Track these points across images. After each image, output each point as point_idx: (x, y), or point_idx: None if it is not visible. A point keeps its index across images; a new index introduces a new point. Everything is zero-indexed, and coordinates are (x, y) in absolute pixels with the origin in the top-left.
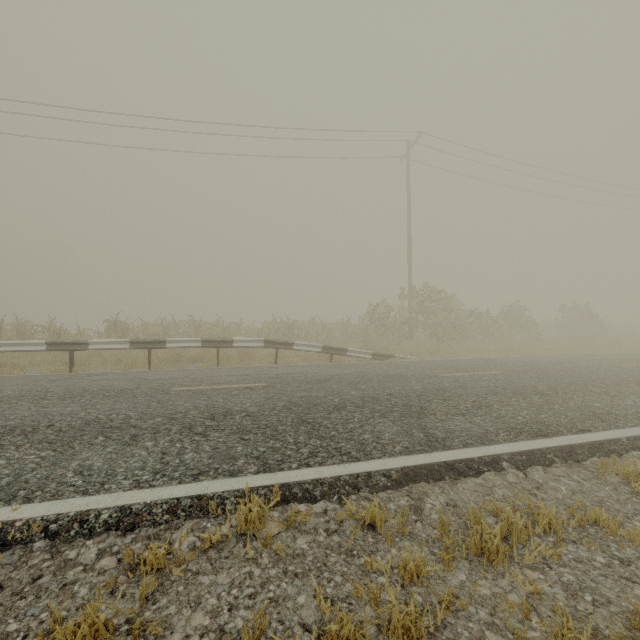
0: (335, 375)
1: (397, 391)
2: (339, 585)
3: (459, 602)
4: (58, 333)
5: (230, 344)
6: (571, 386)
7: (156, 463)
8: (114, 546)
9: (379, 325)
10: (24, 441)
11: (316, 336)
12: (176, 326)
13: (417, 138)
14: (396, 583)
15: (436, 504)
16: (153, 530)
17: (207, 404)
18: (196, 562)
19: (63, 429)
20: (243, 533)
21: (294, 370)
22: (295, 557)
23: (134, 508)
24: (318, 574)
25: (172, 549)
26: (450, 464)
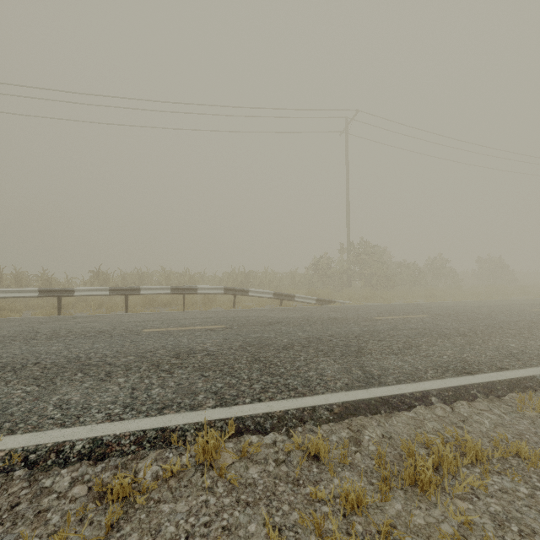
0: (284, 318)
1: (338, 332)
2: (286, 514)
3: (396, 532)
4: (49, 281)
5: (195, 291)
6: (489, 328)
7: (126, 398)
8: (85, 475)
9: (322, 275)
10: (13, 377)
11: (268, 284)
12: (150, 275)
13: (354, 115)
14: (338, 512)
15: (373, 436)
16: (121, 460)
17: (173, 344)
18: (158, 491)
19: (48, 366)
20: (201, 463)
21: (249, 314)
22: (247, 486)
23: (105, 439)
24: (267, 503)
25: (136, 479)
26: (385, 399)
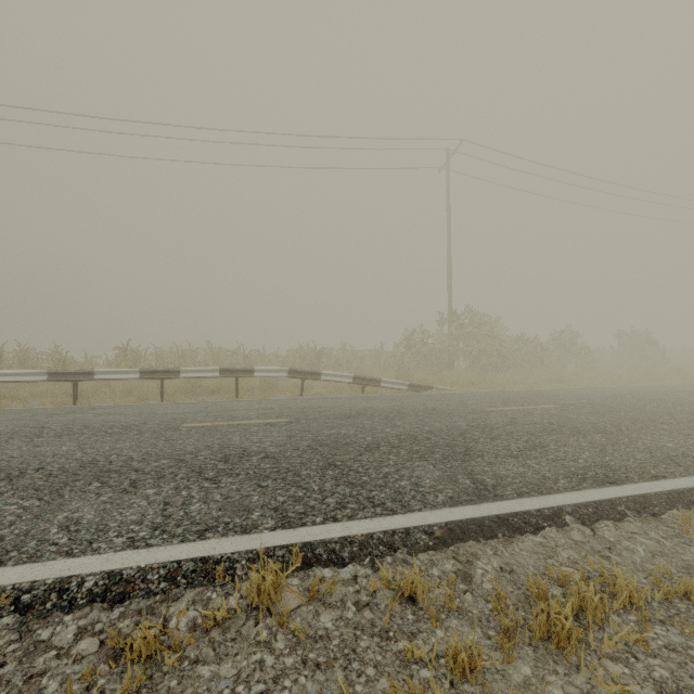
0: (367, 409)
1: (438, 428)
2: (371, 681)
3: None
4: (63, 361)
5: (251, 374)
6: (636, 423)
7: (156, 516)
8: (97, 623)
9: (416, 353)
10: (7, 487)
11: (346, 365)
12: (193, 354)
13: (458, 146)
14: (443, 678)
15: (488, 569)
16: (146, 602)
17: (221, 443)
18: (195, 646)
19: (54, 473)
20: (255, 607)
21: (321, 403)
22: (317, 640)
23: (125, 574)
24: (345, 664)
25: (166, 630)
26: (503, 518)
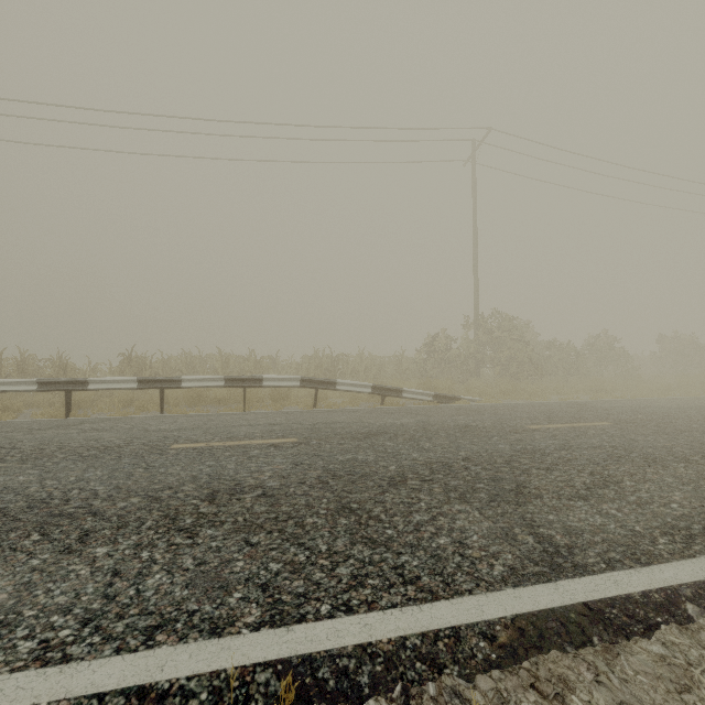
0: (389, 426)
1: (476, 453)
2: None
3: None
4: (64, 369)
5: (259, 383)
6: None
7: (95, 597)
8: None
9: (439, 359)
10: None
11: (364, 372)
12: (202, 360)
13: (485, 136)
14: None
15: None
16: None
17: (211, 473)
18: None
19: None
20: None
21: (336, 417)
22: None
23: None
24: None
25: None
26: (596, 609)
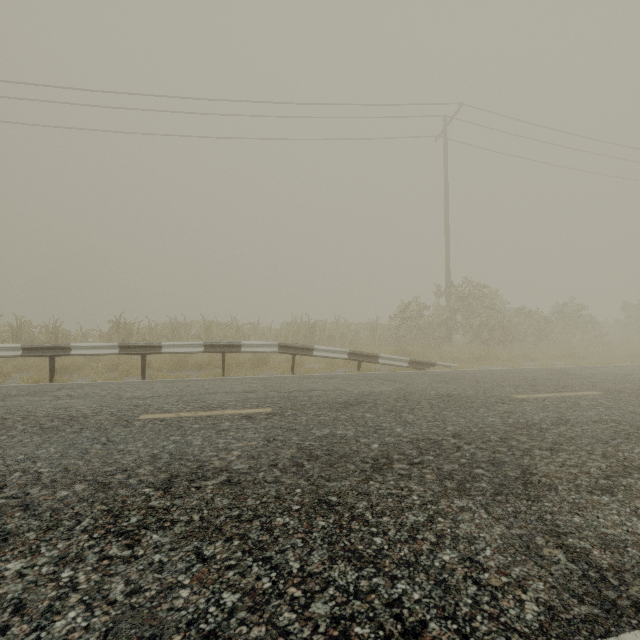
0: (367, 394)
1: (465, 428)
2: None
3: None
4: (55, 334)
5: (237, 349)
6: None
7: None
8: None
9: (412, 326)
10: None
11: (340, 338)
12: (188, 327)
13: (457, 111)
14: None
15: None
16: None
17: (173, 451)
18: None
19: None
20: None
21: (313, 384)
22: None
23: None
24: None
25: None
26: None
